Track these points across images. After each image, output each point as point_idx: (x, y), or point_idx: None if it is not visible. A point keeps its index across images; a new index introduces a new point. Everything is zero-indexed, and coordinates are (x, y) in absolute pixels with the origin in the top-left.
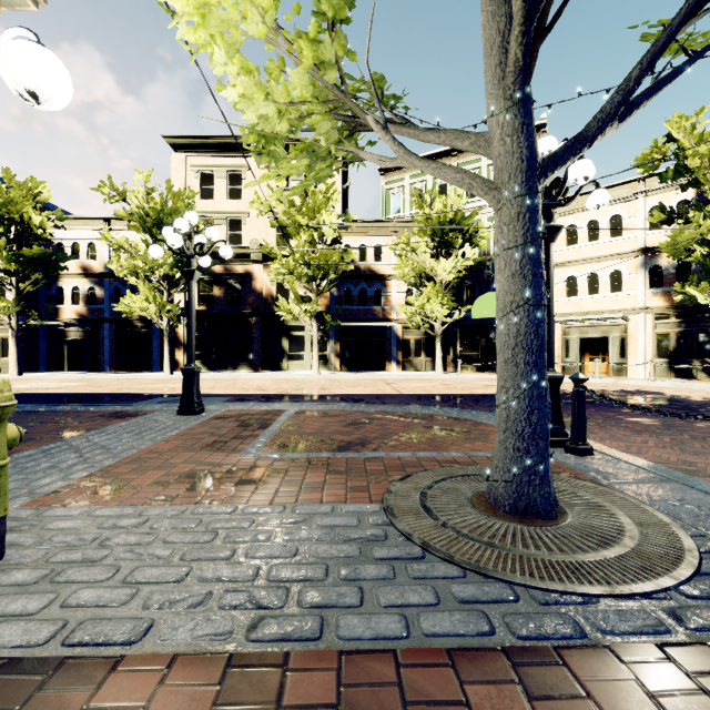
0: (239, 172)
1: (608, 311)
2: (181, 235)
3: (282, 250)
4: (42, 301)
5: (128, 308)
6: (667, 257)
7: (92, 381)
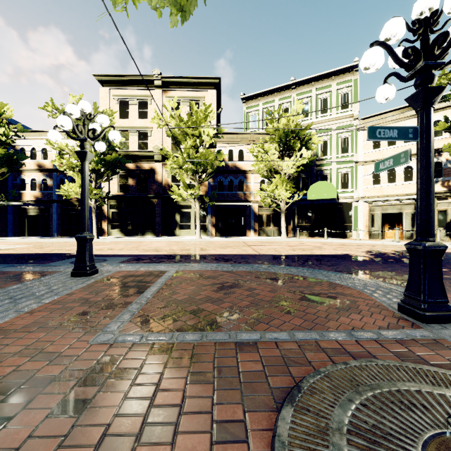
0: (146, 100)
1: (402, 194)
2: (72, 119)
3: (175, 153)
4: (10, 188)
5: (66, 193)
6: (445, 156)
7: (39, 243)
